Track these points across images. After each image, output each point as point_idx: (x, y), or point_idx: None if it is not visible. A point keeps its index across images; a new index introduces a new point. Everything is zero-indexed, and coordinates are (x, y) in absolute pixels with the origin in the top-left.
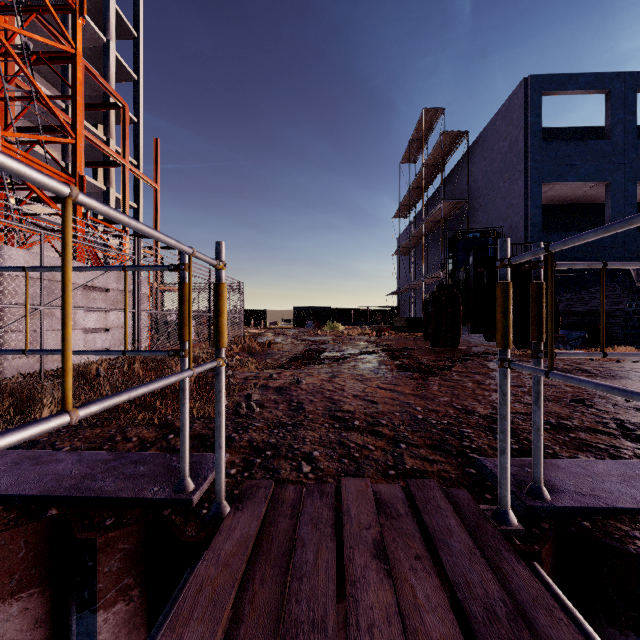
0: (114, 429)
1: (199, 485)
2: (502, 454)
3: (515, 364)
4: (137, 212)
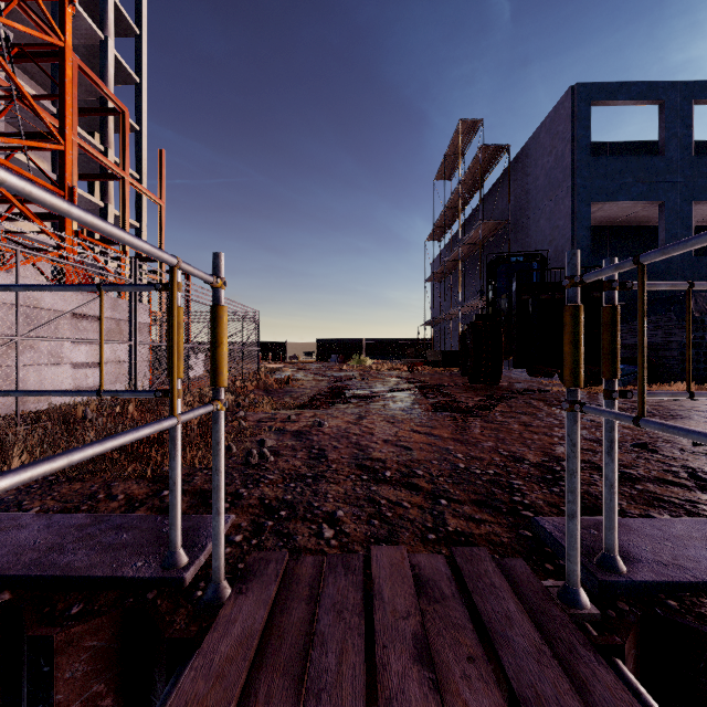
0: (97, 484)
1: (194, 558)
2: (571, 519)
3: (589, 407)
4: (139, 232)
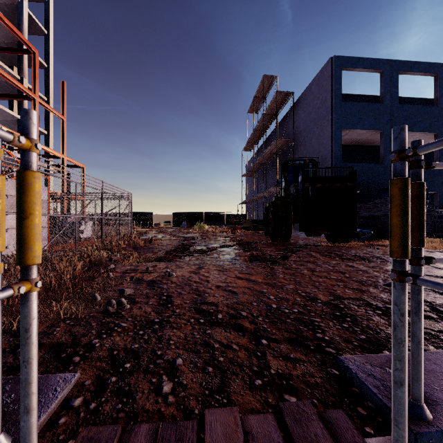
0: None
1: (18, 440)
2: (399, 386)
3: (427, 281)
4: (47, 137)
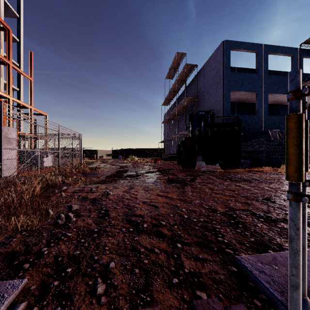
0: None
1: None
2: (295, 289)
3: None
4: (19, 93)
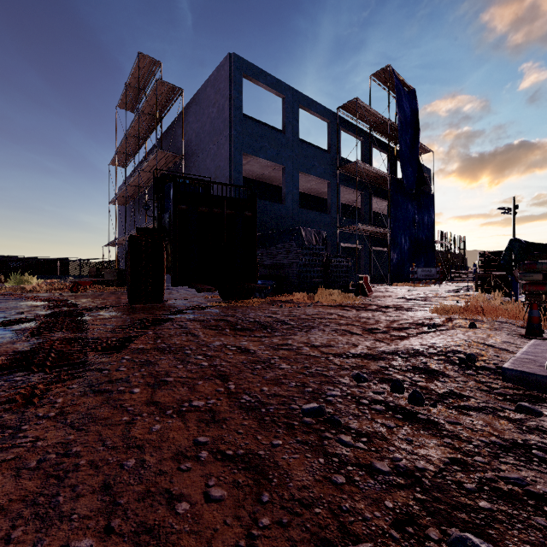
0: None
1: None
2: None
3: None
4: None
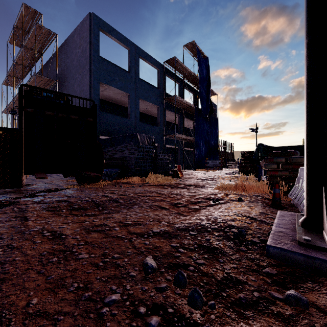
0: None
1: None
2: None
3: None
4: None
